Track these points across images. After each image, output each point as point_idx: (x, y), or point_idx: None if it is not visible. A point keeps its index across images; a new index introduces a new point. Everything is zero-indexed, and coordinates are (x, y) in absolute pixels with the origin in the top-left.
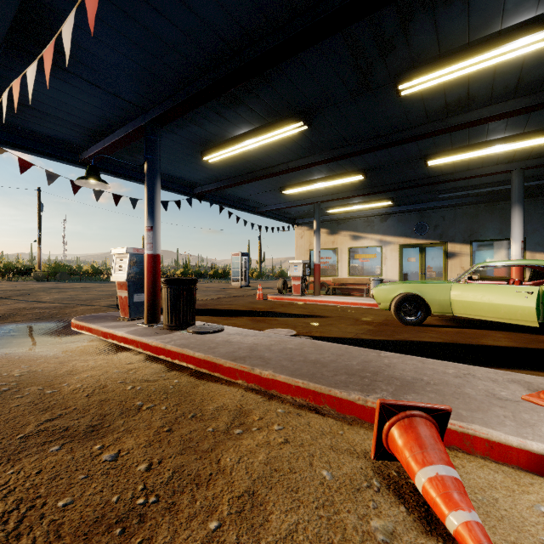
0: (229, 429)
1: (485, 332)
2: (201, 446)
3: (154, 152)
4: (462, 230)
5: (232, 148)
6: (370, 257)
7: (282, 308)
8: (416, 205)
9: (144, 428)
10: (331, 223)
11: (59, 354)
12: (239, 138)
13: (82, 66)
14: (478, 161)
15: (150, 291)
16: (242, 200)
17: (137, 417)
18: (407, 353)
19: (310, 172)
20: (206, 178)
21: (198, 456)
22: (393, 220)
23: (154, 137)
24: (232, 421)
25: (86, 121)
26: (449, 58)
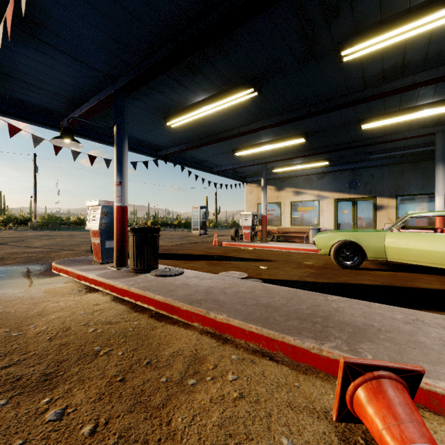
0: (183, 379)
1: (417, 276)
2: (153, 401)
3: (122, 116)
4: (389, 186)
5: (191, 114)
6: (309, 209)
7: (235, 252)
8: (349, 165)
9: (97, 378)
10: (275, 180)
11: (35, 294)
12: (197, 105)
13: (55, 37)
14: (406, 125)
15: (118, 238)
16: (201, 161)
17: (92, 364)
18: (350, 295)
19: (259, 135)
20: (169, 141)
21: (148, 414)
22: (328, 178)
23: (122, 103)
24: (186, 369)
25: (64, 90)
26: (389, 23)
